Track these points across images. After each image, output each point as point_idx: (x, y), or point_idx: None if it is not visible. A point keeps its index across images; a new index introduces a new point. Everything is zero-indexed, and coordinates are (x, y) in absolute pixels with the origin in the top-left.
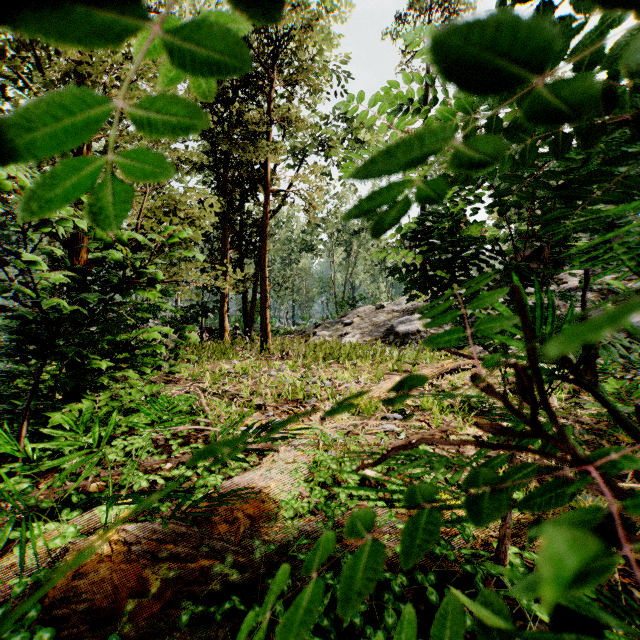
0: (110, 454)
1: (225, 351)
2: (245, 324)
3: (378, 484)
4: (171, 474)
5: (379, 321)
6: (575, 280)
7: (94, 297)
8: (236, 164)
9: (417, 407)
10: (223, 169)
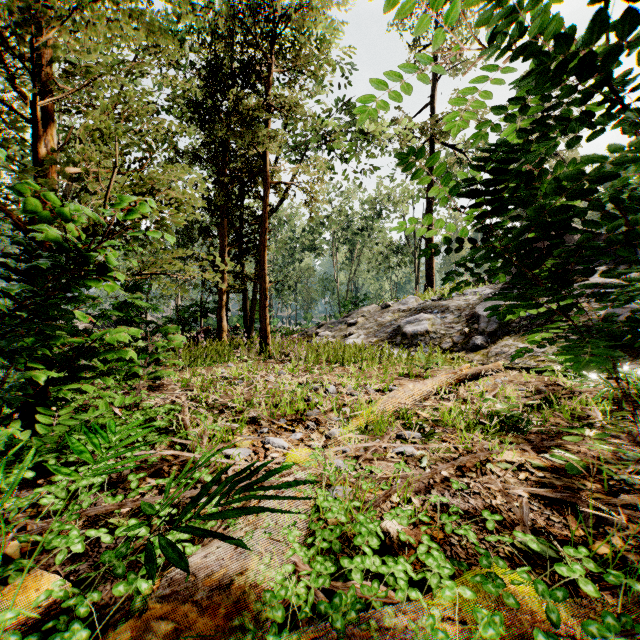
0: (46, 496)
1: (221, 353)
2: (245, 324)
3: (402, 543)
4: (127, 522)
5: (385, 321)
6: (597, 277)
7: (18, 288)
8: (235, 157)
9: (437, 422)
10: (221, 161)
